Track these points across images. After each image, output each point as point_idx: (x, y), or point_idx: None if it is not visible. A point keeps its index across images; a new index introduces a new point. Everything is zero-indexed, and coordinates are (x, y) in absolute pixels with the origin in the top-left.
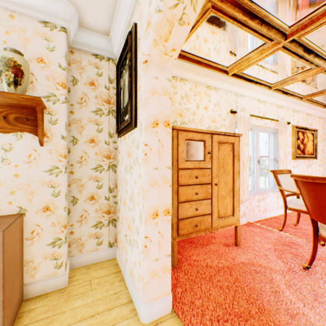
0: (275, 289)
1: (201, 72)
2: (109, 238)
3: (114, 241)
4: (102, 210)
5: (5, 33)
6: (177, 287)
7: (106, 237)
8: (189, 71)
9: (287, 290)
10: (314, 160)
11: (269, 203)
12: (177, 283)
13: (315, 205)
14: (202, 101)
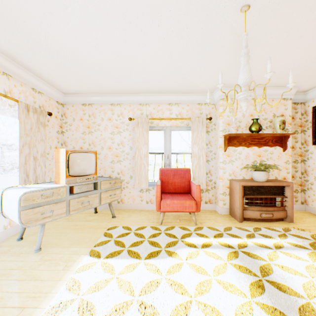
0: None
1: None
2: (301, 199)
3: (303, 201)
4: (297, 183)
5: (270, 108)
6: None
7: (299, 198)
8: None
9: None
10: None
11: None
12: None
13: None
14: None
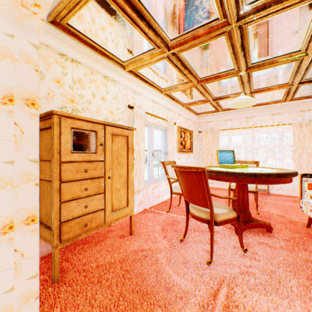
0: (158, 268)
1: (98, 59)
2: None
3: None
4: None
5: None
6: (54, 308)
7: None
8: (83, 53)
9: (167, 266)
10: (191, 153)
11: (162, 190)
12: (55, 303)
13: (187, 189)
14: (100, 91)
